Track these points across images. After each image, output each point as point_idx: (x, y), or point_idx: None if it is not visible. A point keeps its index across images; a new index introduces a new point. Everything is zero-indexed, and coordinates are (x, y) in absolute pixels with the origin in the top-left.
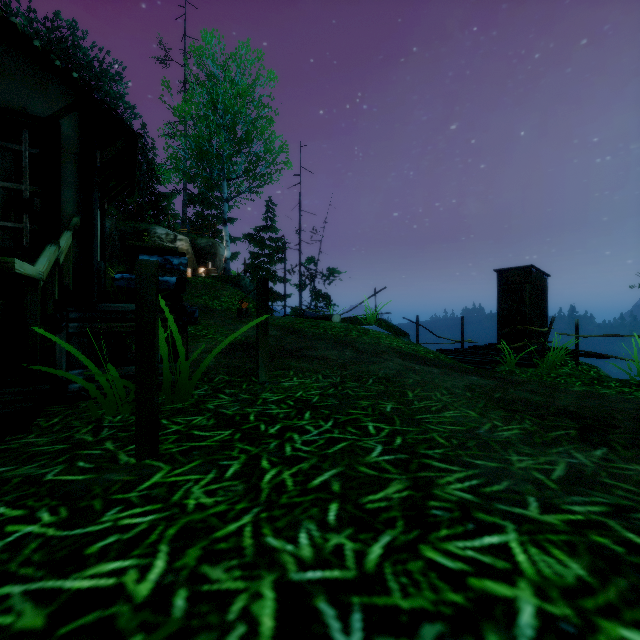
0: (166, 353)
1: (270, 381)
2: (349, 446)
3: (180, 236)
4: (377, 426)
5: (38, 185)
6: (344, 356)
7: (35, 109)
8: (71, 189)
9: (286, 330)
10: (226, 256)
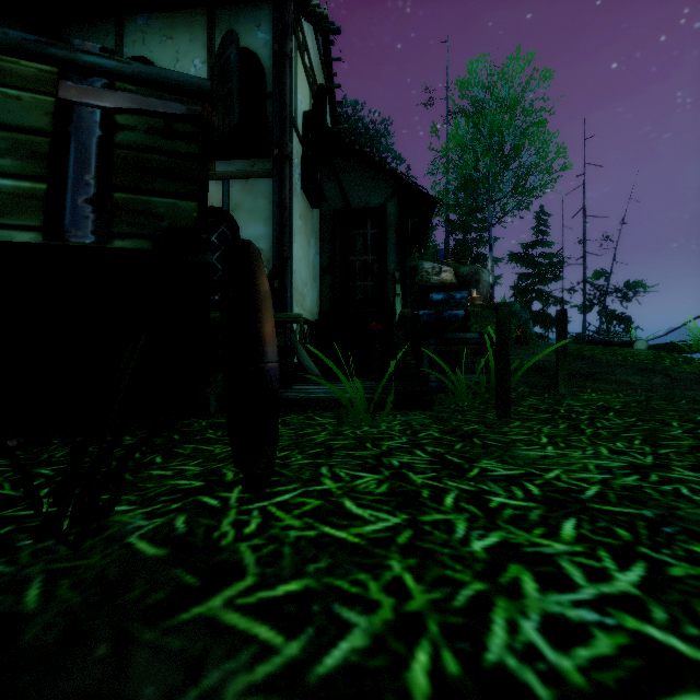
0: (492, 365)
1: (569, 394)
2: (651, 428)
3: (444, 268)
4: (681, 424)
5: (375, 254)
6: (650, 382)
7: (373, 203)
8: (393, 252)
9: (574, 356)
10: (491, 282)
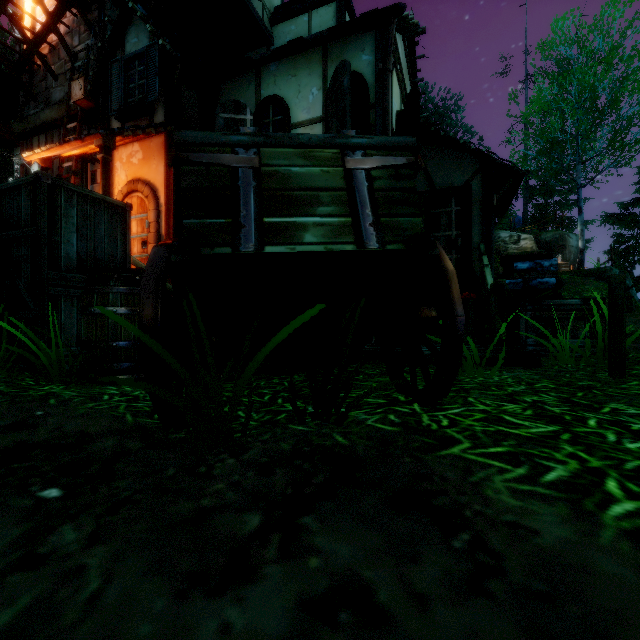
0: (599, 330)
1: None
2: None
3: (523, 235)
4: None
5: (459, 229)
6: None
7: (457, 182)
8: (477, 226)
9: None
10: (581, 247)
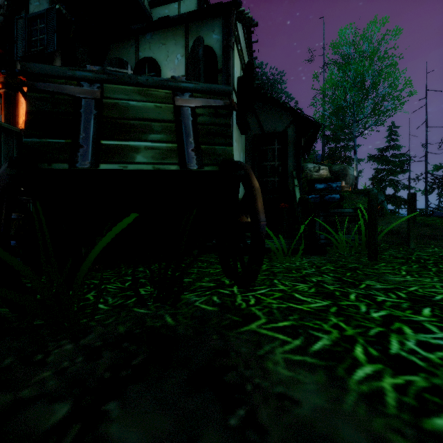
0: (363, 229)
1: (417, 248)
2: None
3: (322, 167)
4: None
5: (280, 161)
6: None
7: (278, 128)
8: (291, 159)
9: (419, 224)
10: (355, 175)
